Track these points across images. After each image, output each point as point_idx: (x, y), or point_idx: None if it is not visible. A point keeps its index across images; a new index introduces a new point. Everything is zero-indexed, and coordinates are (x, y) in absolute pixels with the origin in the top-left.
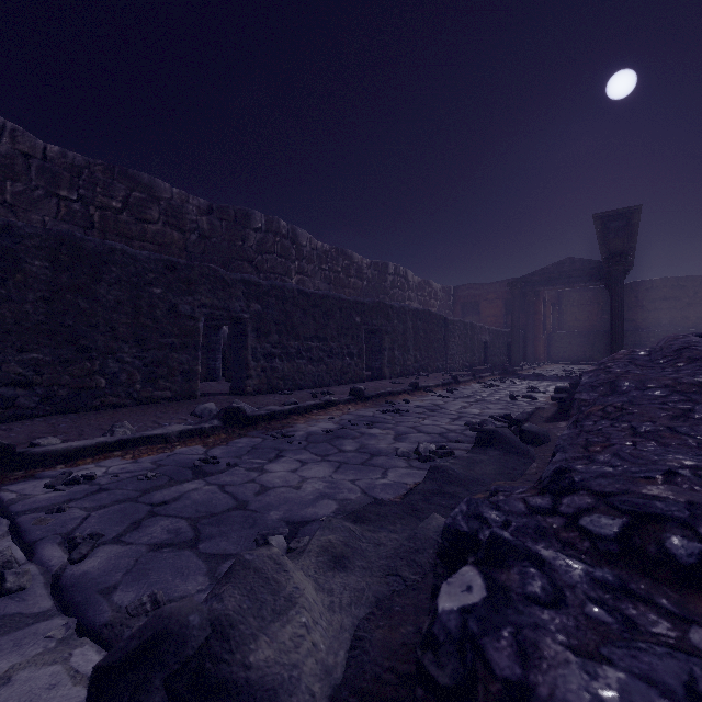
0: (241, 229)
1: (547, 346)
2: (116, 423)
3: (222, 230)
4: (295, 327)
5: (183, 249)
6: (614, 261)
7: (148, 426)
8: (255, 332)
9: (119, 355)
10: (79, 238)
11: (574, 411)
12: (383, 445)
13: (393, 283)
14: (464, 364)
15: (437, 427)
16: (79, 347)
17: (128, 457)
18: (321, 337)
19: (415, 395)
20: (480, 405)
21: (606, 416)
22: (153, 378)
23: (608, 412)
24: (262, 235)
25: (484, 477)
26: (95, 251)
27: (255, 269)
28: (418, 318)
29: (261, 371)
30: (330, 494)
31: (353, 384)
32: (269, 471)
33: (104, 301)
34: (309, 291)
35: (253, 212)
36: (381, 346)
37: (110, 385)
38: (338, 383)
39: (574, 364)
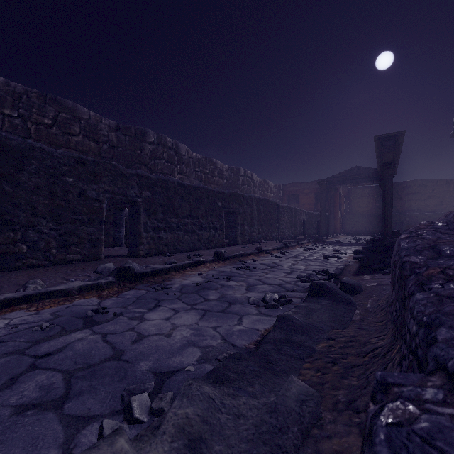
0: (140, 142)
1: (342, 223)
2: (30, 280)
3: (126, 143)
4: (175, 208)
5: (98, 155)
6: (387, 168)
7: (58, 281)
8: (146, 212)
9: (38, 228)
10: (4, 137)
11: (407, 272)
12: (238, 295)
13: (243, 181)
14: (290, 235)
15: (276, 279)
16: (4, 221)
17: (32, 309)
18: (194, 216)
19: (259, 256)
20: (305, 262)
21: (449, 278)
22: (66, 245)
23: (450, 275)
24: (154, 146)
25: (321, 325)
26: (18, 148)
27: (149, 170)
28: (260, 204)
29: (150, 239)
30: (195, 341)
31: (217, 248)
32: (147, 319)
33: (25, 186)
34: (186, 183)
35: (148, 130)
36: (235, 222)
37: (30, 250)
38: (206, 248)
39: (359, 235)
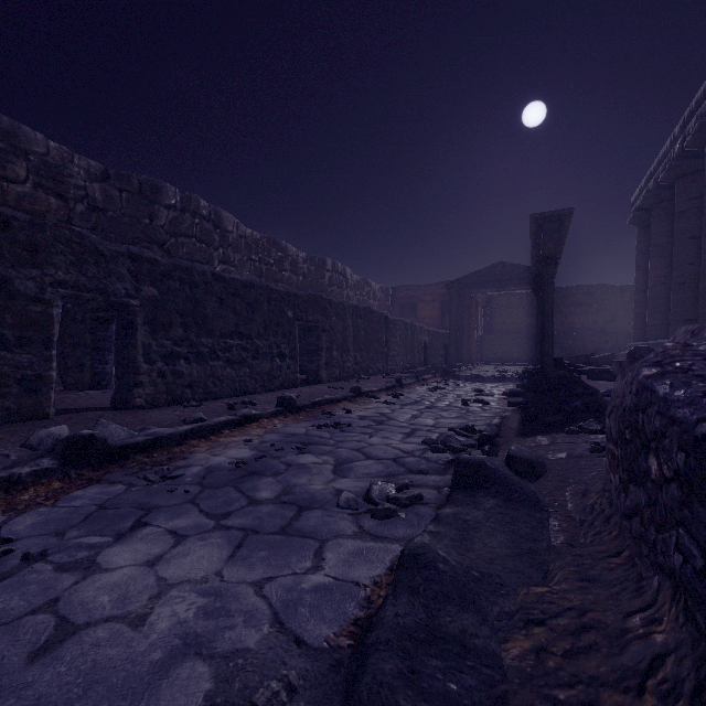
0: (149, 204)
1: (480, 347)
2: None
3: (121, 203)
4: (208, 320)
5: (65, 221)
6: (546, 264)
7: None
8: (148, 325)
9: None
10: None
11: None
12: (318, 486)
13: (331, 280)
14: (405, 366)
15: (389, 447)
16: None
17: None
18: (244, 333)
19: (357, 402)
20: (433, 413)
21: None
22: None
23: None
24: (177, 214)
25: (497, 569)
26: None
27: (166, 253)
28: (358, 316)
29: (158, 376)
30: (205, 635)
31: (284, 390)
32: (102, 567)
33: None
34: (228, 276)
35: (165, 185)
36: (317, 345)
37: None
38: (265, 389)
39: (503, 365)
